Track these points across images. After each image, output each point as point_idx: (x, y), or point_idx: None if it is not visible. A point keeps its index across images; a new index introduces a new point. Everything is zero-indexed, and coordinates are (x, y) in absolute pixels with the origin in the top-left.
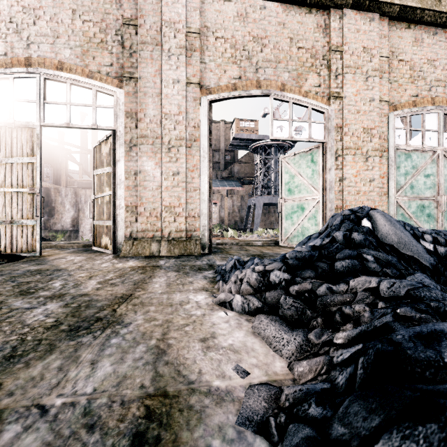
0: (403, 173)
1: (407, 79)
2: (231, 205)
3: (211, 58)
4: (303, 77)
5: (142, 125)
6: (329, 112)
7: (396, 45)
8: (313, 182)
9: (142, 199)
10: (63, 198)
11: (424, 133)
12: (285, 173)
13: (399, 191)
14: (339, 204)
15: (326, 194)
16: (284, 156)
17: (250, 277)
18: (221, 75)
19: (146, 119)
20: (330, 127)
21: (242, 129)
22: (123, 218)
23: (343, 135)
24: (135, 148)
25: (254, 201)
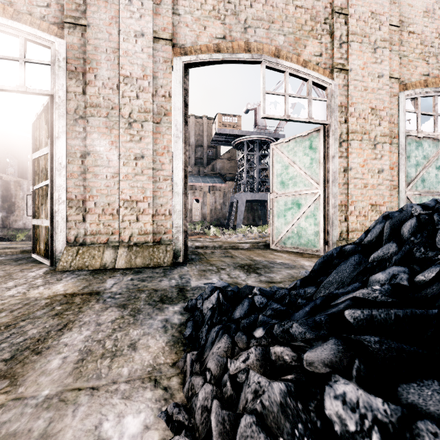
0: (413, 164)
1: (418, 55)
2: (213, 202)
3: (187, 9)
4: (301, 43)
5: (91, 90)
6: (332, 87)
7: (406, 14)
8: (312, 173)
9: (91, 190)
10: (25, 192)
11: (436, 117)
12: (277, 163)
13: (409, 185)
14: (344, 199)
15: (328, 187)
16: (276, 143)
17: (264, 399)
18: (200, 32)
19: (97, 82)
20: (333, 105)
21: (224, 124)
22: (64, 216)
23: (349, 116)
24: (81, 121)
25: (237, 198)
